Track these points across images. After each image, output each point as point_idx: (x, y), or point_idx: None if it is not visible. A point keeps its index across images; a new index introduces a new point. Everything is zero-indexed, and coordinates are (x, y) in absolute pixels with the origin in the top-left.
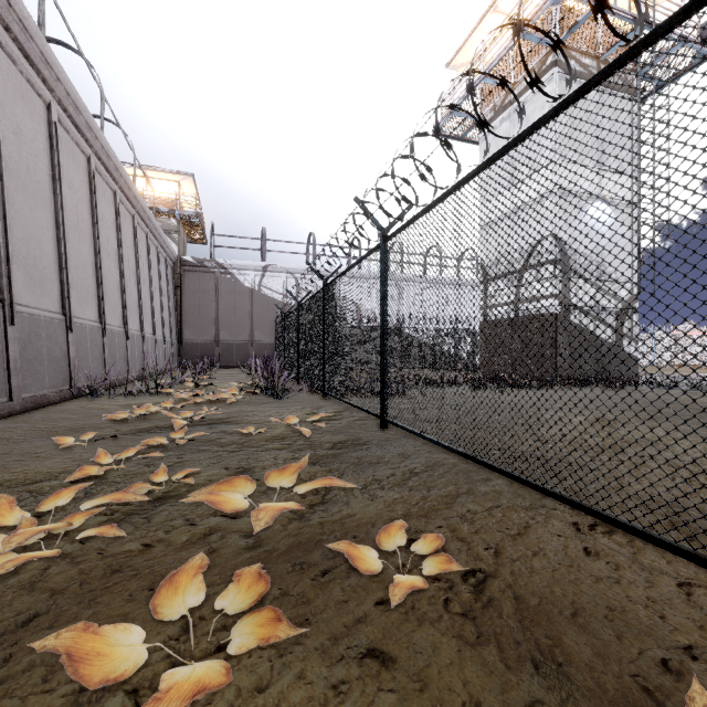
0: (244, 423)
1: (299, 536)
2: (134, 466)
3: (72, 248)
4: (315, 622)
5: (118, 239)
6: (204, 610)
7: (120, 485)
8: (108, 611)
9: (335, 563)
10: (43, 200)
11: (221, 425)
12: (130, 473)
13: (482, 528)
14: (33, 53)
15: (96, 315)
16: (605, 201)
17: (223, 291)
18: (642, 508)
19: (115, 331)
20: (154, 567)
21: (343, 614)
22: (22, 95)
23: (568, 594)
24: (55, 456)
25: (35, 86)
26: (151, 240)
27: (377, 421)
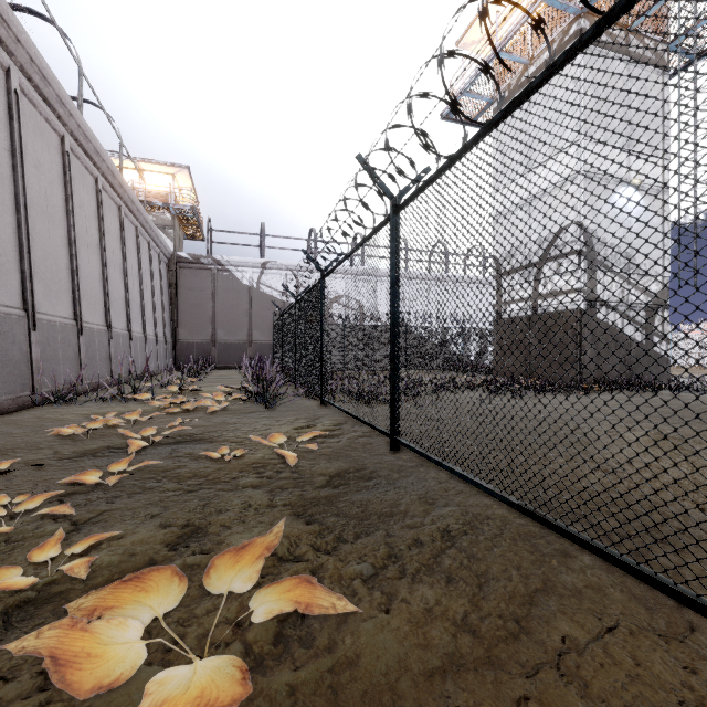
0: (220, 442)
1: None
2: (34, 521)
3: (38, 235)
4: None
5: (100, 229)
6: None
7: None
8: None
9: None
10: None
11: (190, 445)
12: (20, 536)
13: None
14: None
15: (70, 311)
16: None
17: (220, 288)
18: None
19: (95, 330)
20: None
21: None
22: None
23: None
24: None
25: None
26: (142, 233)
27: (385, 438)
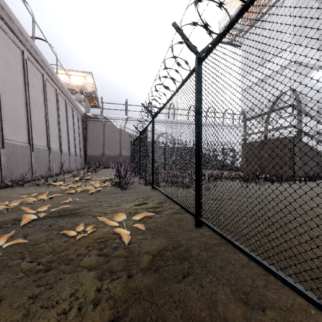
0: (86, 216)
1: None
2: None
3: (7, 99)
4: None
5: (45, 99)
6: None
7: None
8: None
9: None
10: None
11: (66, 218)
12: None
13: None
14: None
15: (26, 139)
16: None
17: (106, 130)
18: None
19: (41, 149)
20: None
21: None
22: None
23: None
24: None
25: None
26: (68, 103)
27: (190, 215)
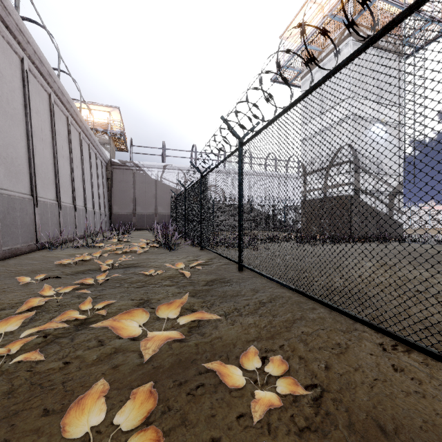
0: (148, 267)
1: (180, 355)
2: (68, 298)
3: (38, 152)
4: (188, 436)
5: (69, 147)
6: (101, 424)
7: (56, 313)
8: (24, 426)
9: (206, 379)
10: (18, 121)
11: (132, 268)
12: (65, 303)
13: (314, 348)
14: (11, 24)
15: (54, 196)
16: (406, 108)
17: (138, 181)
18: (427, 331)
19: (67, 207)
20: (68, 383)
21: (211, 428)
22: (4, 52)
23: (387, 408)
24: (16, 291)
25: (13, 46)
26: (92, 148)
27: (236, 265)
